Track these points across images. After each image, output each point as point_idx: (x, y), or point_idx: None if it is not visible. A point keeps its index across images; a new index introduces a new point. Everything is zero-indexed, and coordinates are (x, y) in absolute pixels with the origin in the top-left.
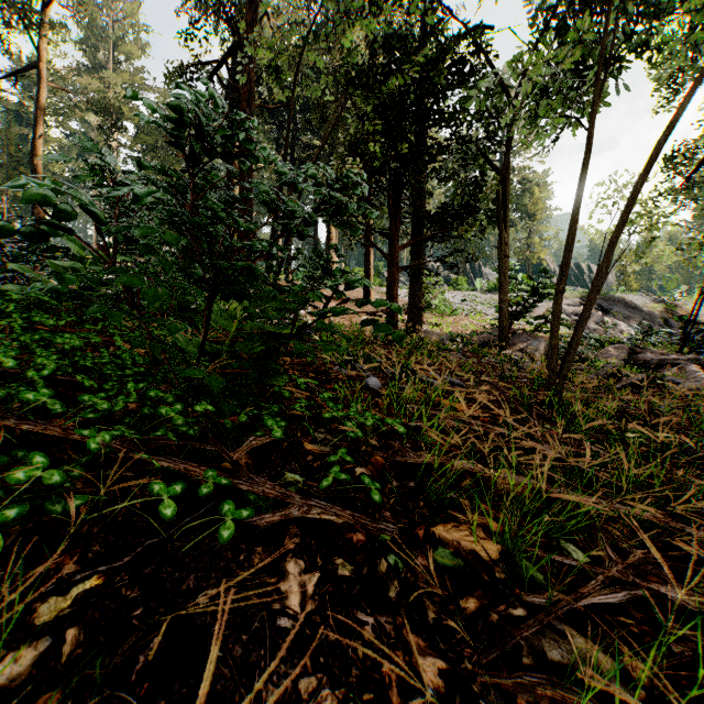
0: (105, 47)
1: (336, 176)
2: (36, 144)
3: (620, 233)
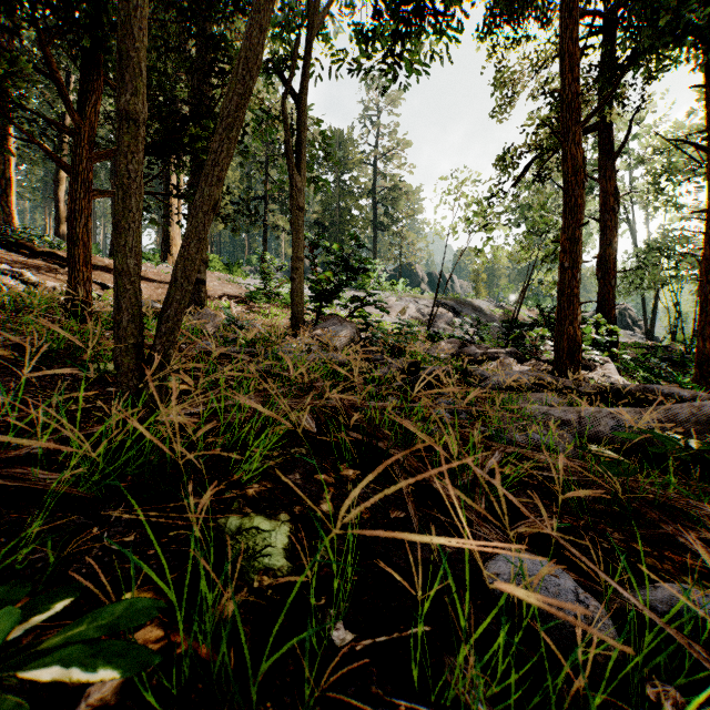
0: None
1: None
2: None
3: None
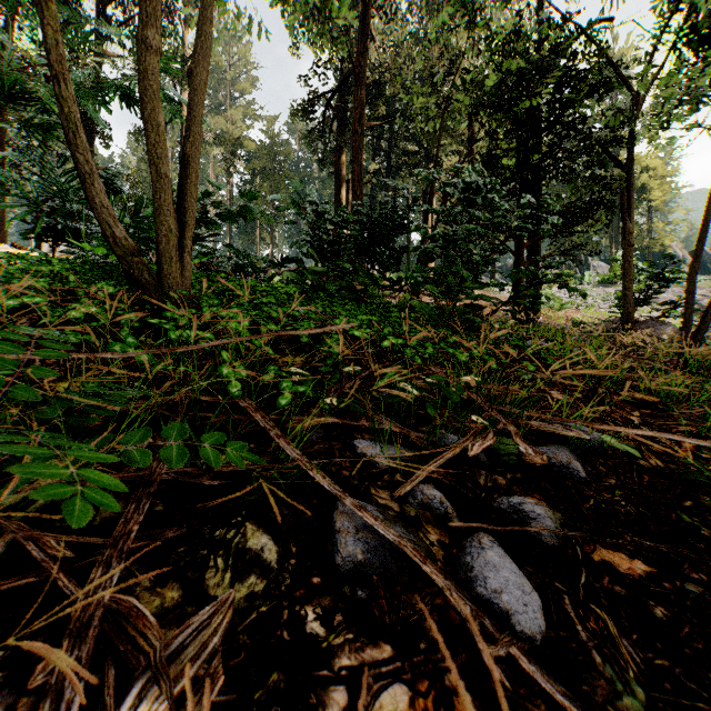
0: (224, 88)
1: (541, 206)
2: None
3: None
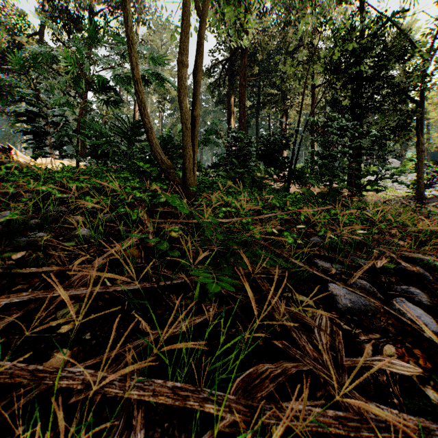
0: None
1: (381, 136)
2: (136, 115)
3: None
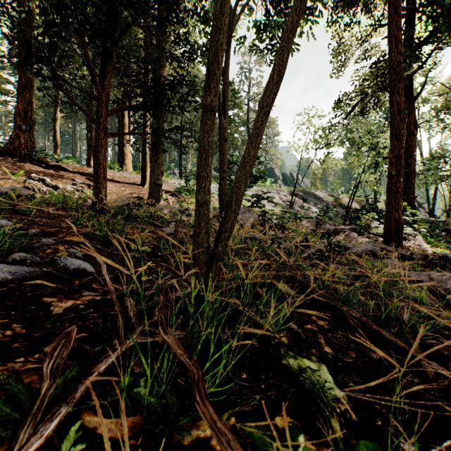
0: None
1: None
2: None
3: (299, 17)
